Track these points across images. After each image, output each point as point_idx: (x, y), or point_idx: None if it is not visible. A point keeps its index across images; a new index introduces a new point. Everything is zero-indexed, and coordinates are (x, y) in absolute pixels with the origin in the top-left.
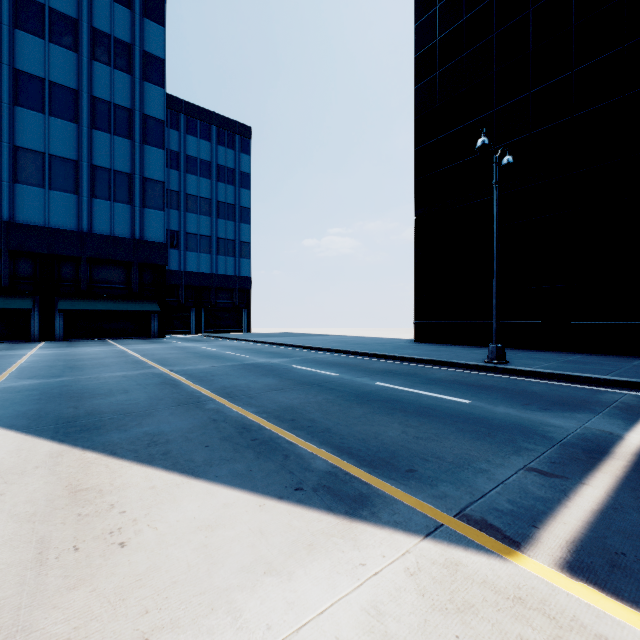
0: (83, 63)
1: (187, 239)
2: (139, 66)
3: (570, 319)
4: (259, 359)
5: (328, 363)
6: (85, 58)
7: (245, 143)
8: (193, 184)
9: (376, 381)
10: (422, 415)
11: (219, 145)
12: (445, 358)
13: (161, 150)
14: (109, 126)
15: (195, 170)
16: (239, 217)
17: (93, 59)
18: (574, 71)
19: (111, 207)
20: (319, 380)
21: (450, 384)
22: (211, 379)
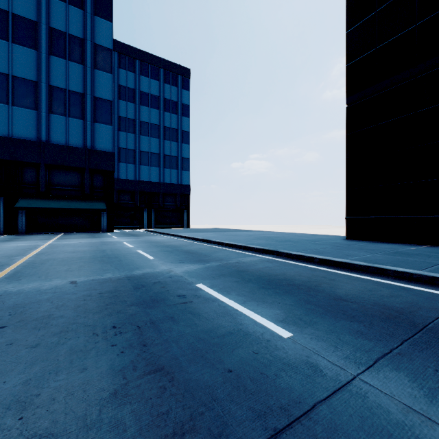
0: None
1: (141, 156)
2: (90, 3)
3: None
4: (161, 265)
5: (258, 278)
6: None
7: (185, 81)
8: (145, 113)
9: None
10: None
11: (165, 83)
12: None
13: (109, 74)
14: (64, 53)
15: (147, 103)
16: (181, 139)
17: None
18: None
19: (66, 121)
20: (245, 389)
21: None
22: None
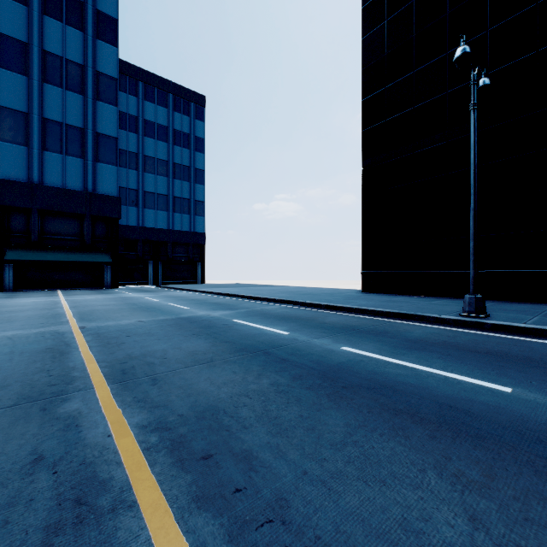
0: (33, 17)
1: (145, 197)
2: (92, 24)
3: (534, 267)
4: (199, 311)
5: (276, 316)
6: (36, 12)
7: (199, 110)
8: (151, 147)
9: (342, 344)
10: (463, 434)
11: (175, 111)
12: (409, 310)
13: (114, 107)
14: (61, 81)
15: (153, 134)
16: (194, 178)
17: (44, 14)
18: (539, 2)
19: (63, 160)
20: (265, 343)
21: (444, 349)
22: (121, 342)
